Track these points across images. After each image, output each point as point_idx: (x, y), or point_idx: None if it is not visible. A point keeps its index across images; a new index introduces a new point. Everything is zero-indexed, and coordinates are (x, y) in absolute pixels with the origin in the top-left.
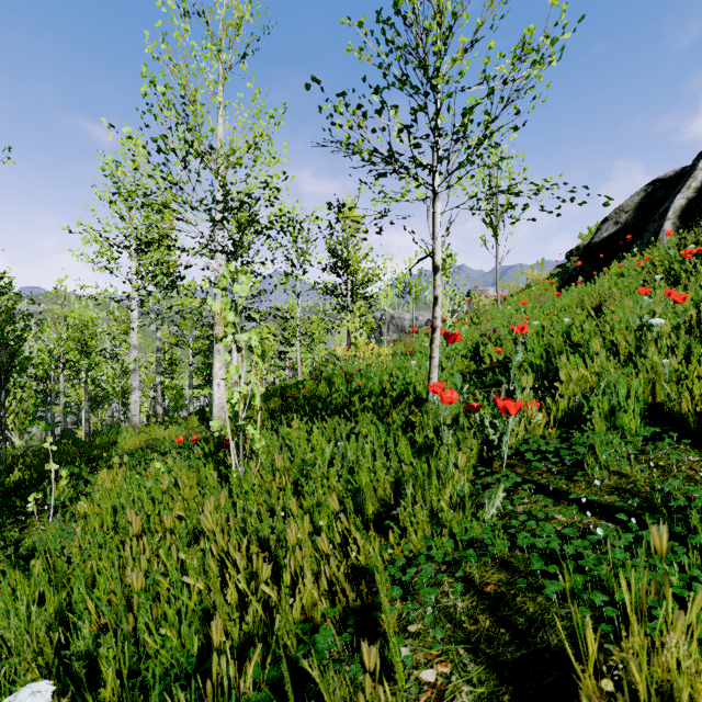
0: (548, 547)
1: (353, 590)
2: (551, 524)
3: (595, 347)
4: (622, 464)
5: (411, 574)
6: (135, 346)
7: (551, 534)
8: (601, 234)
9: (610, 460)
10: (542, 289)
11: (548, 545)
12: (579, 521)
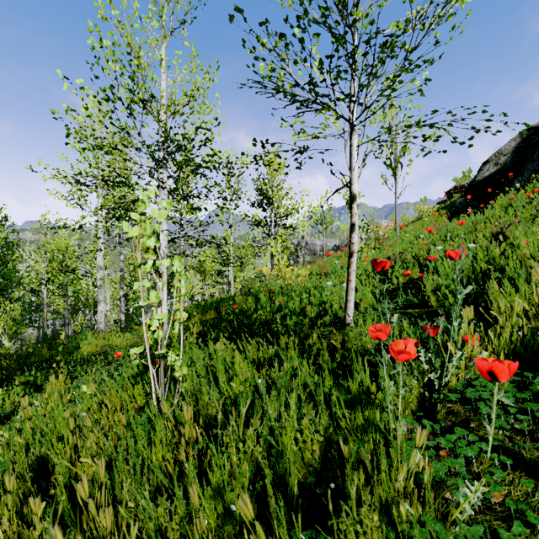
0: None
1: None
2: None
3: None
4: None
5: None
6: (101, 266)
7: None
8: (483, 173)
9: None
10: (433, 219)
11: None
12: None
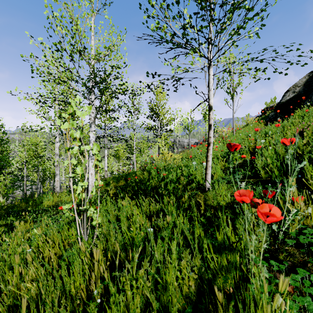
0: None
1: None
2: None
3: None
4: None
5: None
6: (57, 154)
7: None
8: (286, 97)
9: None
10: (255, 125)
11: None
12: None
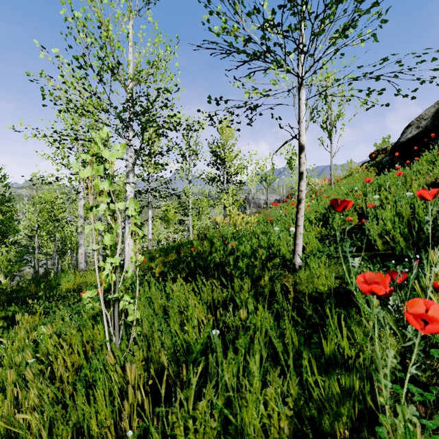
0: None
1: None
2: None
3: None
4: None
5: None
6: (81, 216)
7: None
8: (406, 135)
9: None
10: (363, 175)
11: None
12: None
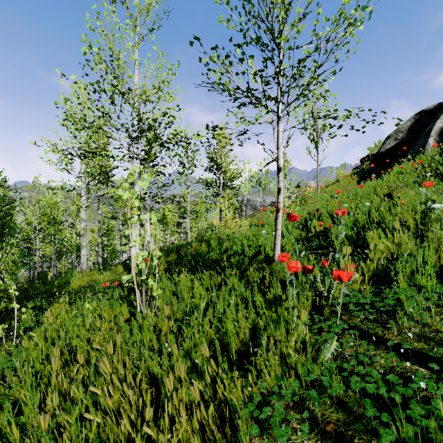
0: (375, 389)
1: (220, 422)
2: (374, 367)
3: (395, 225)
4: (424, 316)
5: (267, 413)
6: (83, 219)
7: (378, 380)
8: (385, 146)
9: (415, 312)
10: (347, 182)
11: (378, 391)
12: (397, 365)
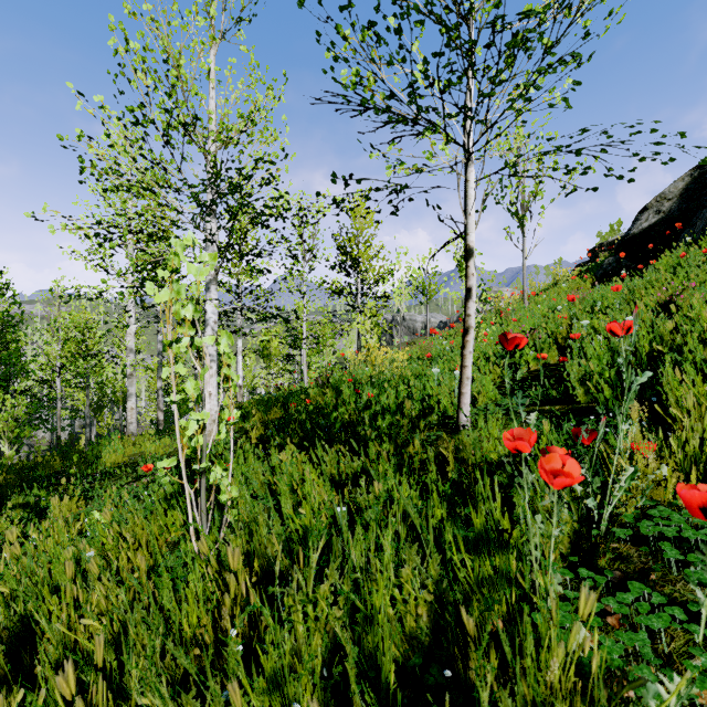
0: None
1: None
2: None
3: None
4: None
5: None
6: (132, 349)
7: None
8: (640, 224)
9: None
10: (573, 286)
11: None
12: None
